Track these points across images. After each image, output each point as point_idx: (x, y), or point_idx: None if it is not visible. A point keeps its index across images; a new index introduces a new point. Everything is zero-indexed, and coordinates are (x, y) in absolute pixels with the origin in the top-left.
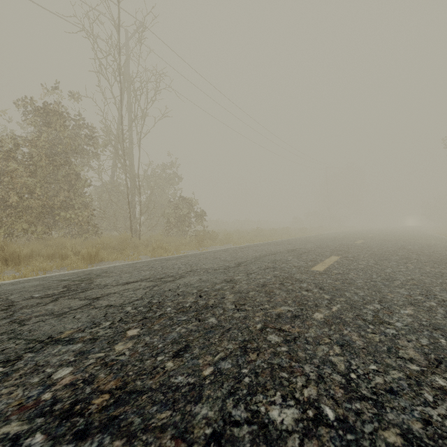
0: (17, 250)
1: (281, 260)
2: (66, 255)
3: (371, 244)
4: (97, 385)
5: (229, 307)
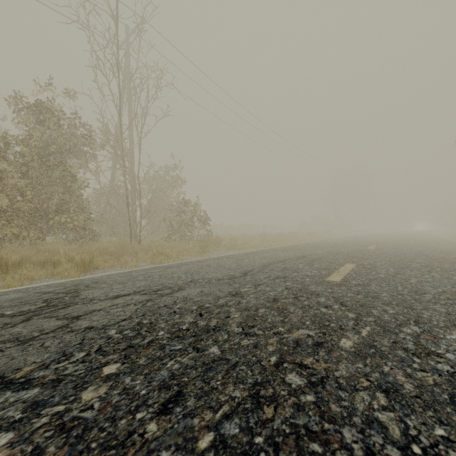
0: (4, 257)
1: (291, 268)
2: (59, 262)
3: (385, 249)
4: None
5: (235, 330)
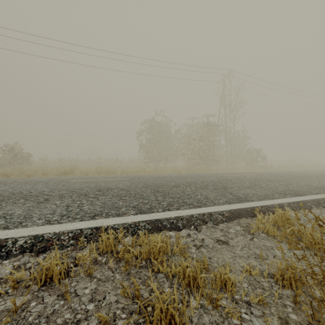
0: (209, 168)
1: (300, 172)
2: (219, 170)
3: None
4: (265, 174)
5: (280, 173)
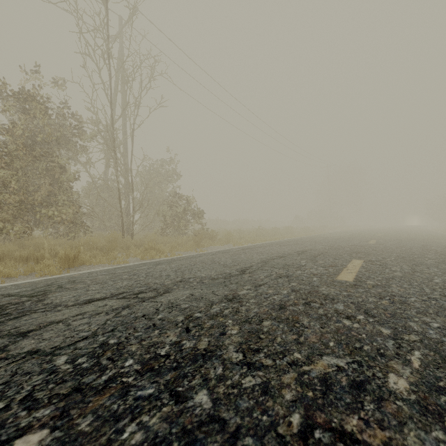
0: None
1: (293, 264)
2: (43, 257)
3: (387, 244)
4: None
5: (233, 358)
